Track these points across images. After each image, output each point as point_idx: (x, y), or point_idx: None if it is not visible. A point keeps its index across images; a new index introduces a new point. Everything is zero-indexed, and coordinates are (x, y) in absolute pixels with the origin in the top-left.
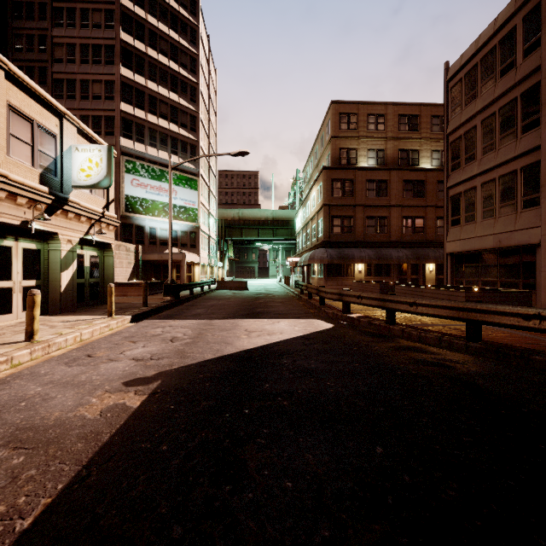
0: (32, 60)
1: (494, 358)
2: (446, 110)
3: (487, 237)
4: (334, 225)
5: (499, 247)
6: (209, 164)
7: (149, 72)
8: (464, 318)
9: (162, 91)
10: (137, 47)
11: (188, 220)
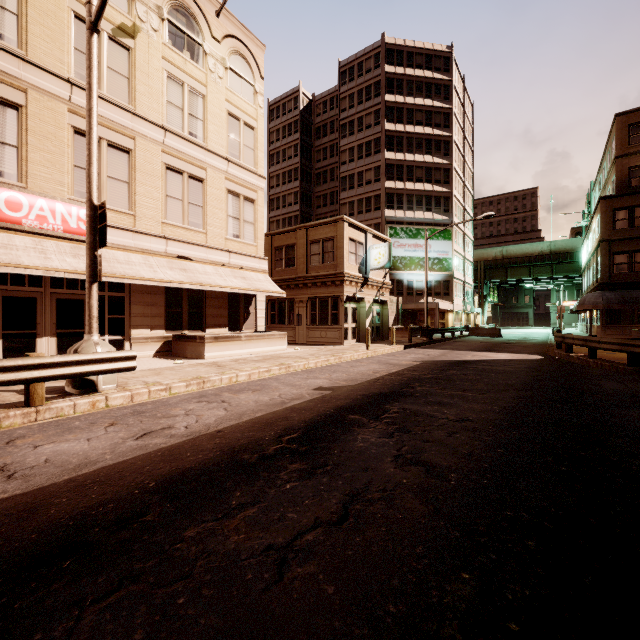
0: (326, 166)
1: (637, 376)
2: None
3: None
4: (617, 263)
5: None
6: (464, 208)
7: (407, 147)
8: (623, 350)
9: (418, 158)
10: (397, 130)
11: (441, 270)
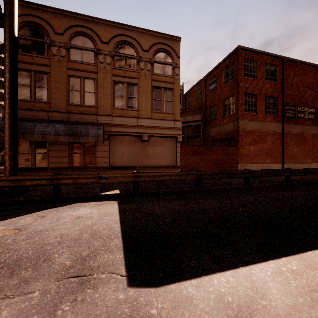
0: None
1: None
2: None
3: None
4: None
5: None
6: None
7: (3, 87)
8: None
9: None
10: None
11: None
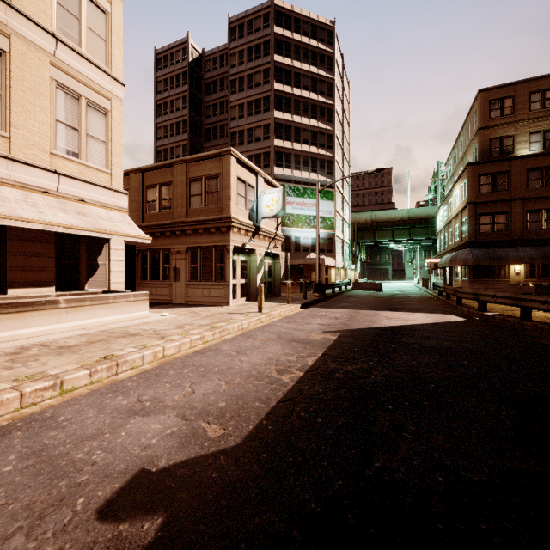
0: (216, 122)
1: None
2: None
3: None
4: (482, 224)
5: None
6: (343, 174)
7: (295, 108)
8: None
9: (304, 121)
10: (286, 91)
11: (325, 228)
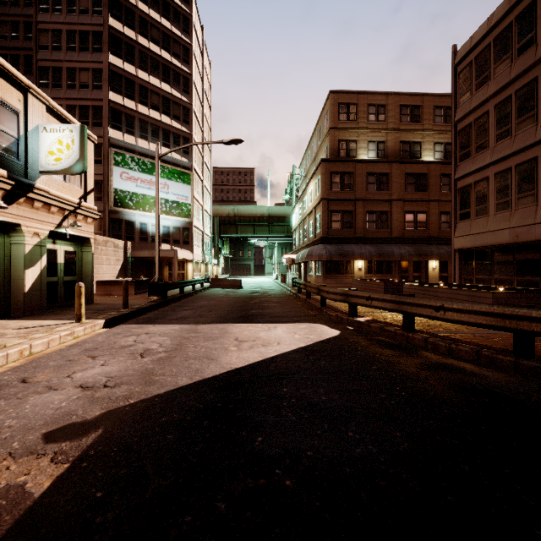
0: (17, 48)
1: None
2: (454, 96)
3: (502, 231)
4: (333, 220)
5: (516, 242)
6: (203, 158)
7: (140, 61)
8: (513, 328)
9: (153, 81)
10: (127, 34)
11: (180, 216)
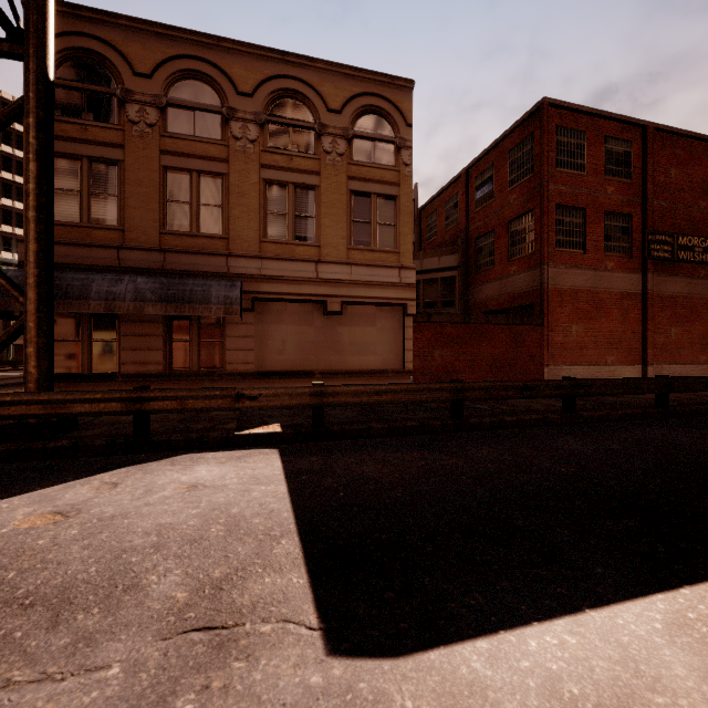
0: None
1: None
2: None
3: None
4: None
5: None
6: None
7: (17, 195)
8: None
9: None
10: (5, 177)
11: None
